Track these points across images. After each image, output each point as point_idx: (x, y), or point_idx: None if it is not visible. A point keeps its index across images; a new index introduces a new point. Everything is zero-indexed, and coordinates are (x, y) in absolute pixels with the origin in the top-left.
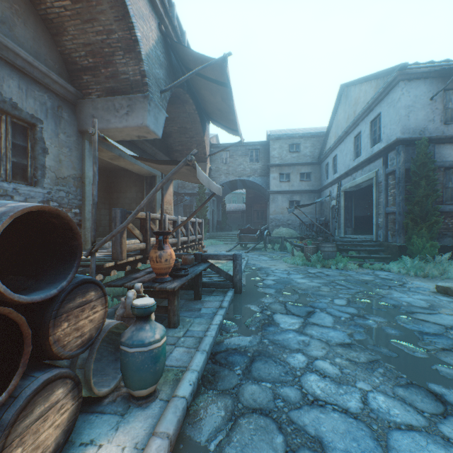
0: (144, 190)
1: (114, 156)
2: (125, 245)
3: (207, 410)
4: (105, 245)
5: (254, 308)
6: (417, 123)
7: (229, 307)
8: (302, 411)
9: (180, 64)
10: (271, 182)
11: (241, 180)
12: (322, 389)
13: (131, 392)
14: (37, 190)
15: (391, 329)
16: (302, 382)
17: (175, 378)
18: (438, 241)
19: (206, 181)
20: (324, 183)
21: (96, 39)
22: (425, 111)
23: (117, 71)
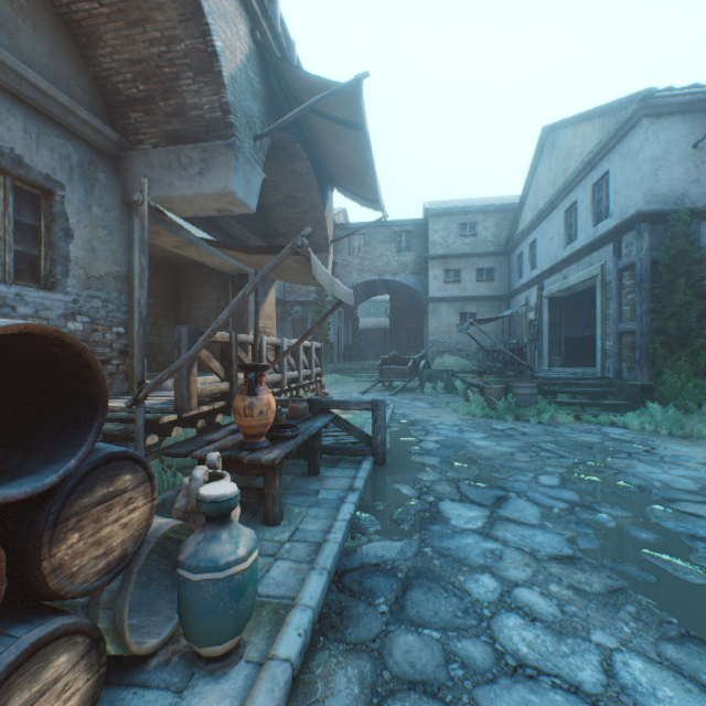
0: (230, 296)
1: (181, 242)
2: (196, 386)
3: (329, 684)
4: (167, 384)
5: (406, 490)
6: (672, 186)
7: (366, 488)
8: (498, 688)
9: (285, 95)
10: (430, 284)
11: (383, 281)
12: (530, 644)
13: (195, 649)
14: (56, 297)
15: (641, 530)
16: (494, 630)
17: (274, 619)
18: (705, 378)
19: (327, 281)
20: (515, 285)
21: (150, 53)
22: (683, 166)
23: (184, 105)
